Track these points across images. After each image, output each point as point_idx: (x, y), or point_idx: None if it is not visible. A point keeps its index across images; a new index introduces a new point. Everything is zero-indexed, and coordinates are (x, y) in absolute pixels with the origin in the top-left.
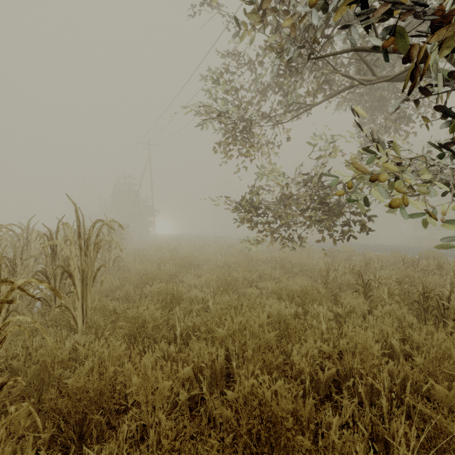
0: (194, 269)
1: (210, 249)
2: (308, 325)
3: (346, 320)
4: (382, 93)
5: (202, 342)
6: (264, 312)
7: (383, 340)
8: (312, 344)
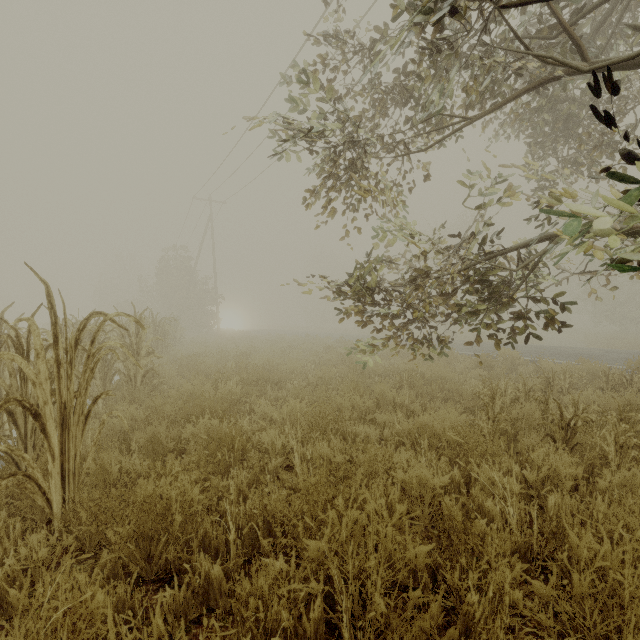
0: (272, 387)
1: (298, 353)
2: (475, 506)
3: (549, 499)
4: (571, 108)
5: (279, 556)
6: (393, 480)
7: (639, 554)
8: (510, 578)
